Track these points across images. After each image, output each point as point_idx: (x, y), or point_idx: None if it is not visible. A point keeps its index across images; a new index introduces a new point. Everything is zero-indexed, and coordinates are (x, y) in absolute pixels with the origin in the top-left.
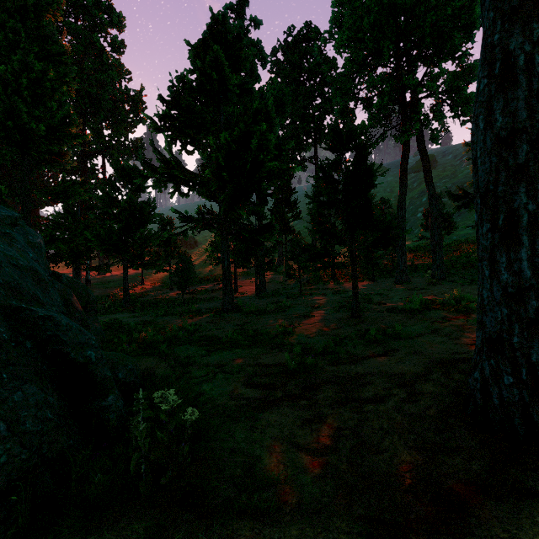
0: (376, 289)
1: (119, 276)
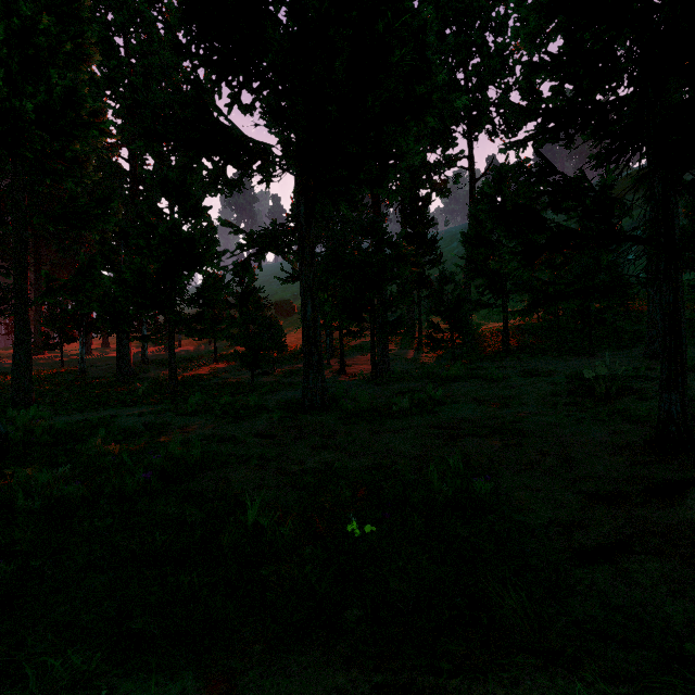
0: (612, 368)
1: (188, 352)
